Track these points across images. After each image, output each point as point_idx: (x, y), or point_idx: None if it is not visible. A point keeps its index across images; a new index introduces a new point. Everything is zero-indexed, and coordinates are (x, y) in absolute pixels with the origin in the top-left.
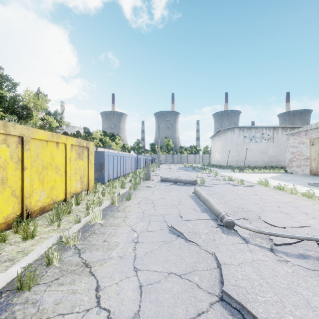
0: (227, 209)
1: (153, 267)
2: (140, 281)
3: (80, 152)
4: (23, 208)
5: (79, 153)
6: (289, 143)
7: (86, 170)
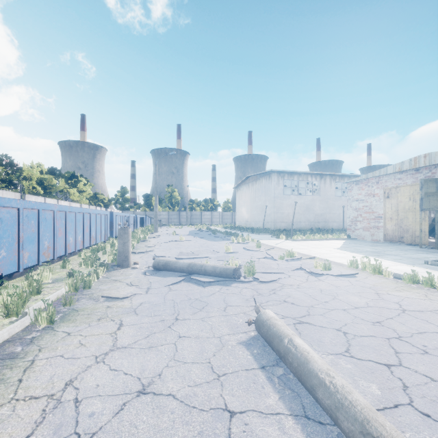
0: None
1: None
2: None
3: None
4: None
5: None
6: (351, 195)
7: None
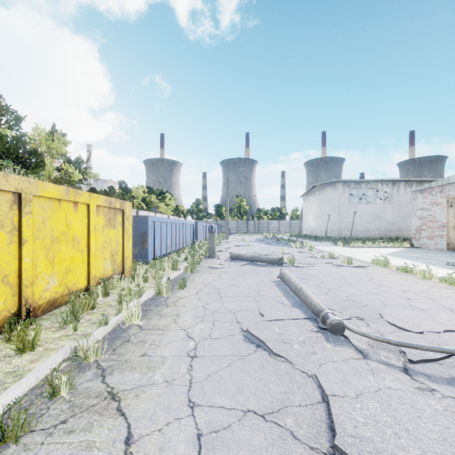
0: (330, 303)
1: (220, 400)
2: (198, 426)
3: (111, 216)
4: (20, 302)
5: (110, 219)
6: (416, 204)
7: (120, 243)
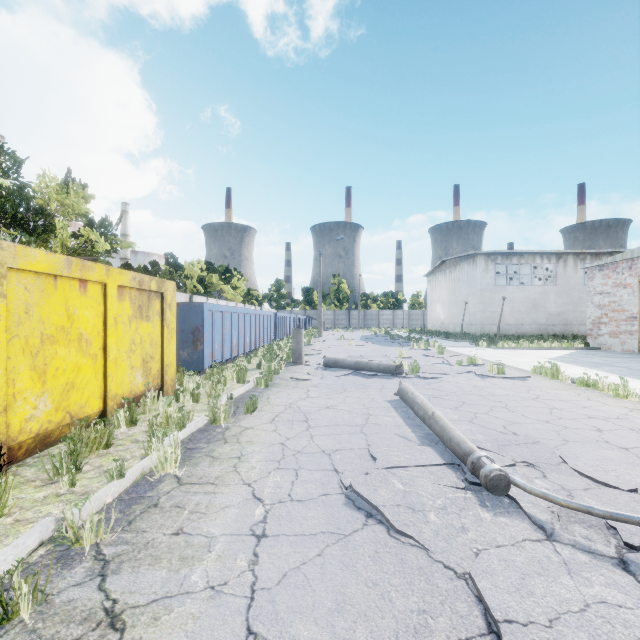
0: (480, 436)
1: (303, 629)
2: None
3: (143, 303)
4: None
5: (141, 306)
6: (593, 287)
7: (158, 343)
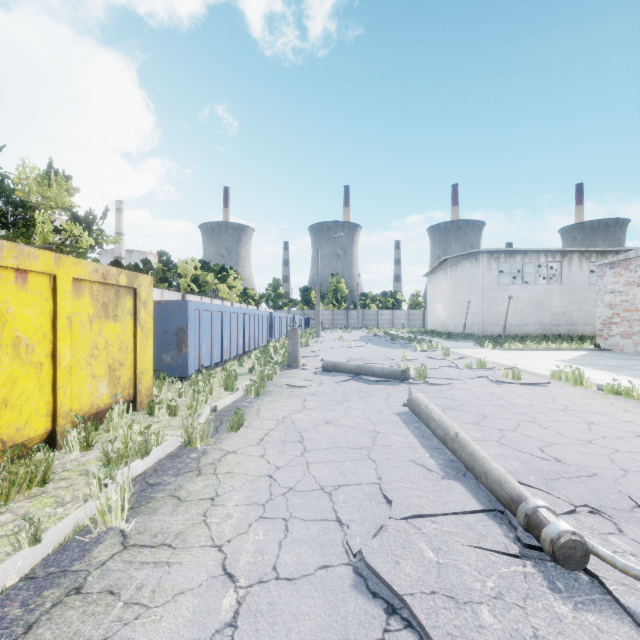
0: (516, 464)
1: None
2: None
3: (108, 300)
4: None
5: (107, 304)
6: (603, 285)
7: (129, 347)
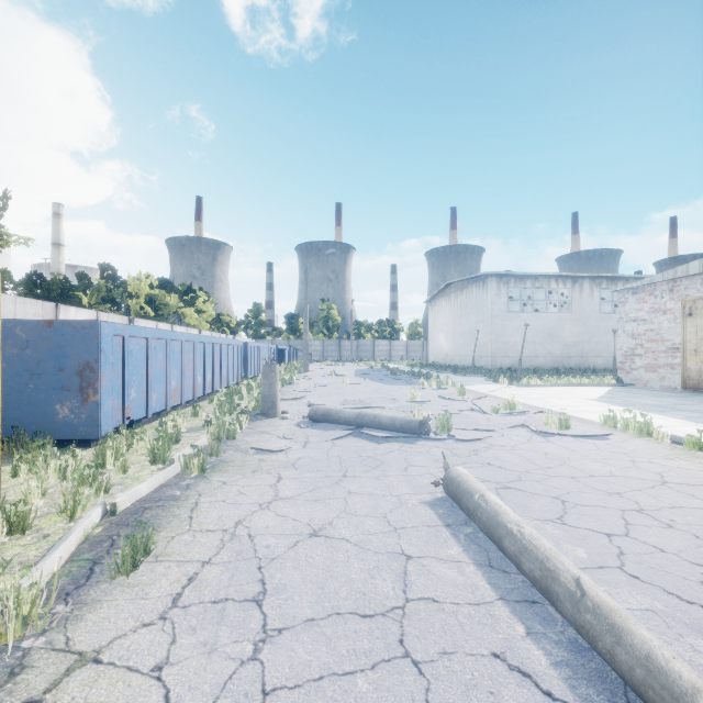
0: None
1: None
2: None
3: None
4: None
5: None
6: (625, 312)
7: None
